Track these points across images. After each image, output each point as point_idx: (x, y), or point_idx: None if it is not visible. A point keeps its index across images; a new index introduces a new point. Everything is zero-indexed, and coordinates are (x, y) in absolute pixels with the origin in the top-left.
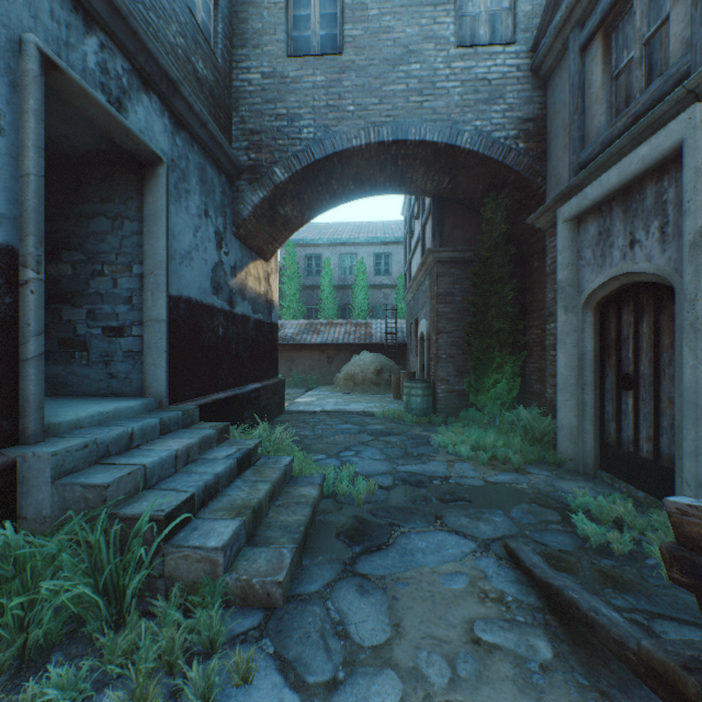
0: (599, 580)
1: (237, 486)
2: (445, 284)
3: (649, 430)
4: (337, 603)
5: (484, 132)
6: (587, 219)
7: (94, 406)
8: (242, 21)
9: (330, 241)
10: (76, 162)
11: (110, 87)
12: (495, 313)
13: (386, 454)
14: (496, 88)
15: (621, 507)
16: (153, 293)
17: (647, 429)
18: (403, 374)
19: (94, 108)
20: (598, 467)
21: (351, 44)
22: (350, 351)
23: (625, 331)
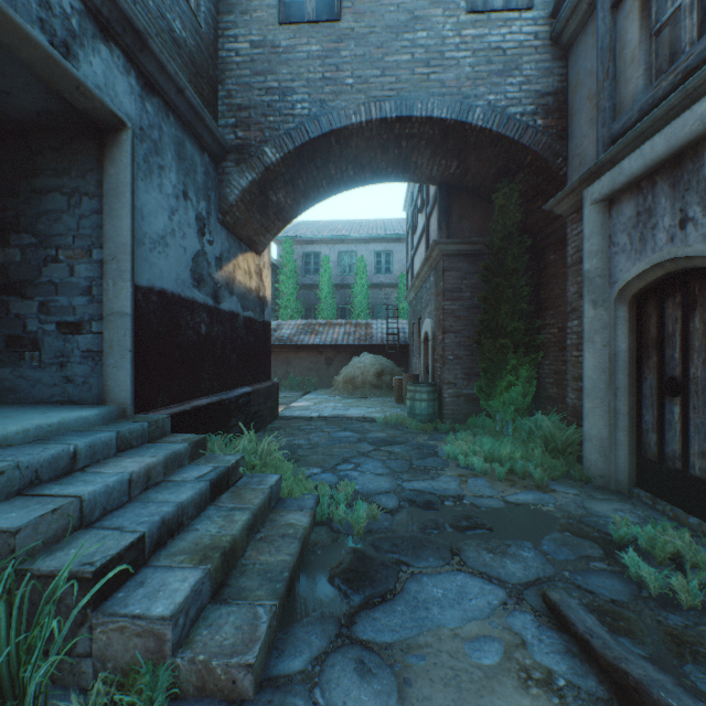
0: (674, 650)
1: (208, 516)
2: (453, 279)
3: (704, 444)
4: (328, 693)
5: (498, 107)
6: (621, 199)
7: (36, 417)
8: None
9: (329, 239)
10: (25, 129)
11: (53, 26)
12: (508, 309)
13: (389, 468)
14: (511, 58)
15: (678, 540)
16: (115, 282)
17: (701, 443)
18: (405, 377)
19: (28, 46)
20: (633, 485)
21: (350, 9)
22: (349, 352)
23: (670, 327)
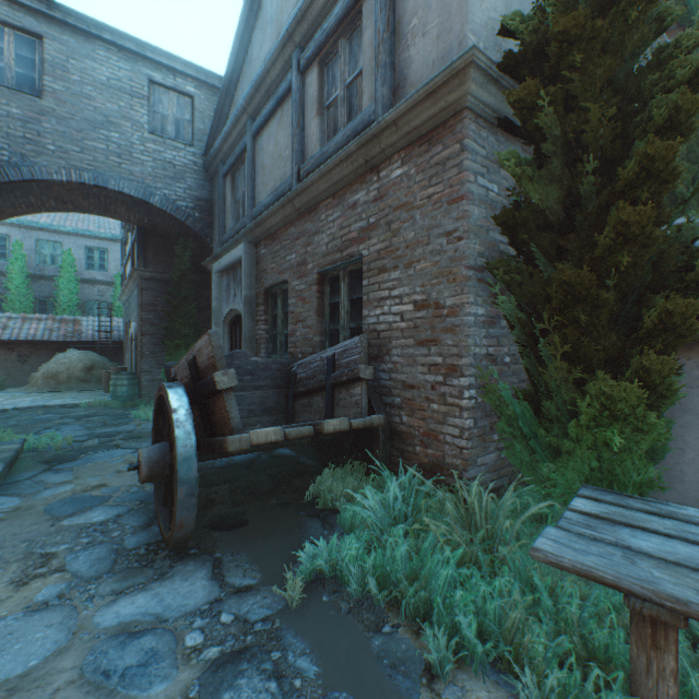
0: None
1: None
2: (150, 297)
3: None
4: (40, 478)
5: (171, 199)
6: (224, 275)
7: None
8: None
9: (23, 223)
10: None
11: None
12: (183, 322)
13: (87, 426)
14: (180, 172)
15: None
16: None
17: None
18: (114, 370)
19: None
20: None
21: (52, 94)
22: (53, 349)
23: (238, 338)
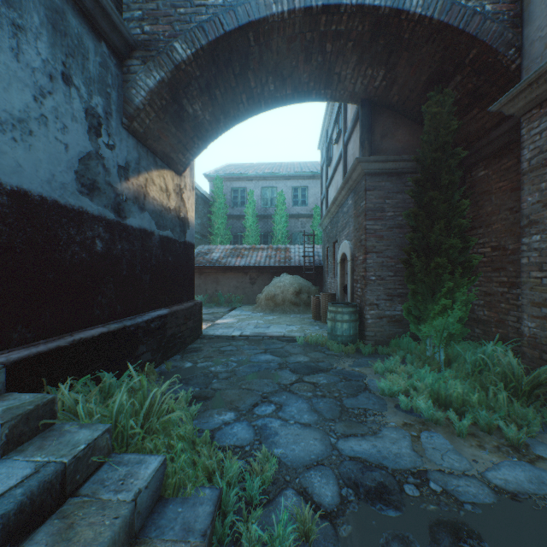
0: None
1: None
2: (375, 198)
3: None
4: None
5: None
6: None
7: None
8: None
9: (253, 176)
10: None
11: None
12: (444, 226)
13: (317, 412)
14: None
15: None
16: None
17: None
18: (323, 296)
19: None
20: None
21: None
22: (271, 273)
23: None
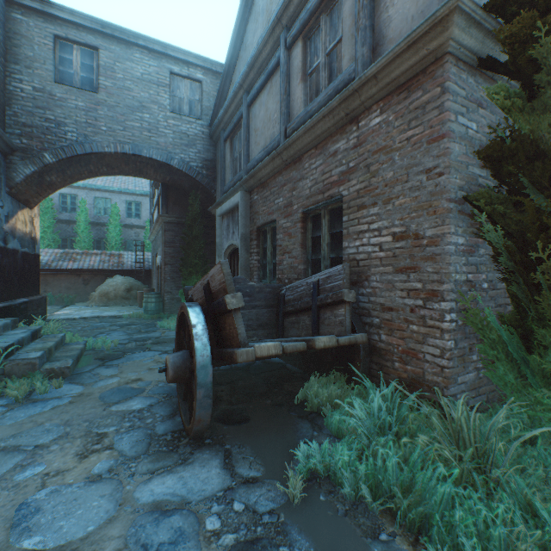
0: None
1: (34, 344)
2: (170, 236)
3: None
4: (96, 371)
5: (186, 161)
6: (225, 218)
7: None
8: (16, 45)
9: (86, 186)
10: None
11: None
12: (194, 255)
13: (127, 333)
14: (192, 140)
15: None
16: None
17: None
18: (145, 290)
19: None
20: None
21: (105, 89)
22: (105, 275)
23: (235, 267)
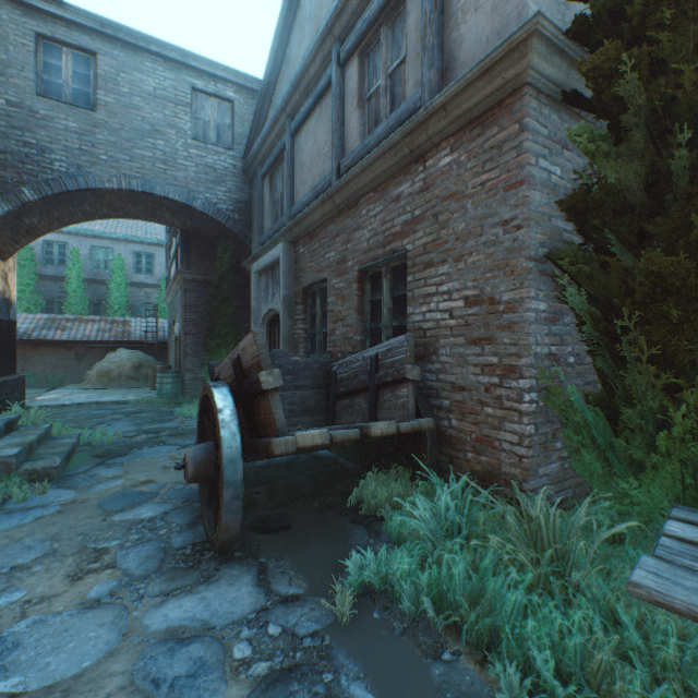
0: None
1: (9, 439)
2: (192, 298)
3: None
4: (94, 472)
5: (213, 202)
6: (263, 275)
7: None
8: None
9: (80, 231)
10: None
11: None
12: (224, 322)
13: (135, 422)
14: (221, 175)
15: None
16: None
17: None
18: (160, 368)
19: None
20: None
21: (105, 107)
22: (105, 349)
23: (276, 338)
